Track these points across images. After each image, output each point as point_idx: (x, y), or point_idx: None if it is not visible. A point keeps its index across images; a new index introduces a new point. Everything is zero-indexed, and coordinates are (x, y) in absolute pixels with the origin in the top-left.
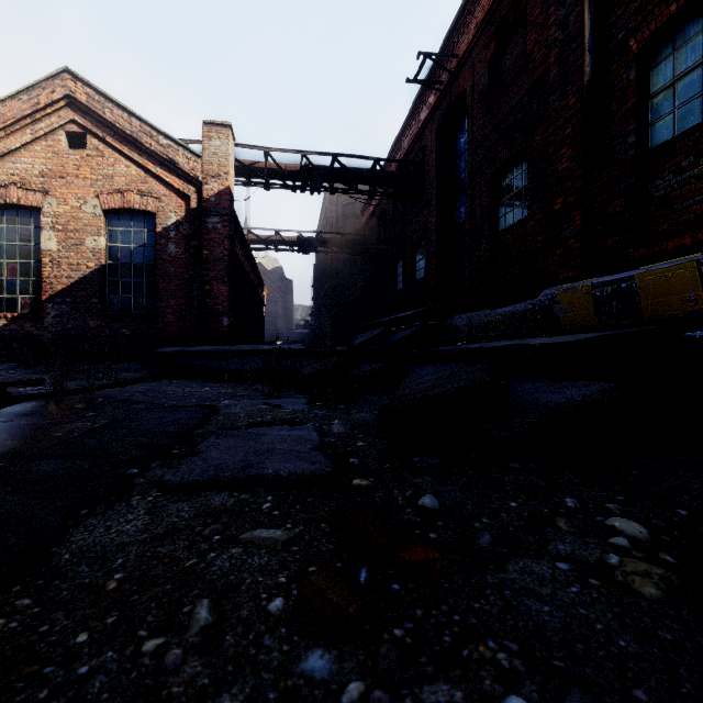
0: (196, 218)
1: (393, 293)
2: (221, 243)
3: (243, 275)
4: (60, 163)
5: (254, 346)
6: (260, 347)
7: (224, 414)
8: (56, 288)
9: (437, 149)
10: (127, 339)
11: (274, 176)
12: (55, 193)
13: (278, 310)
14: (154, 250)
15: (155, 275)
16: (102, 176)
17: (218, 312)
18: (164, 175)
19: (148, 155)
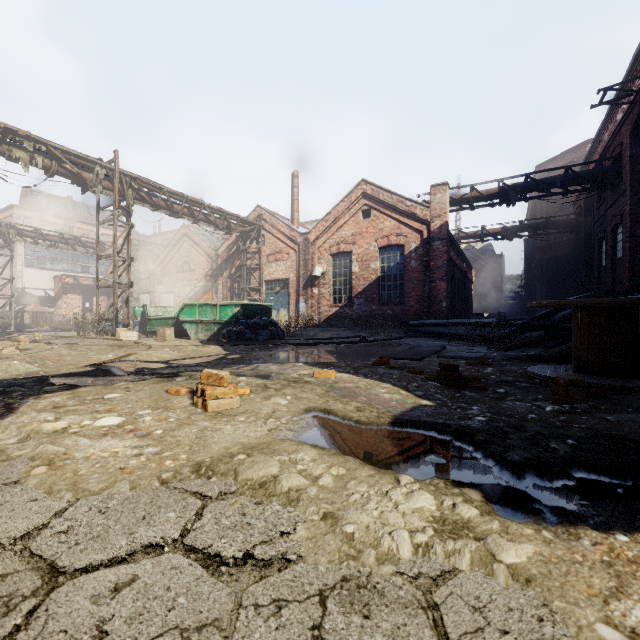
0: (426, 243)
1: (598, 269)
2: (441, 256)
3: (455, 267)
4: (360, 227)
5: (462, 320)
6: (466, 321)
7: (448, 349)
8: (358, 290)
9: (631, 147)
10: (390, 316)
11: (477, 200)
12: (357, 243)
13: (487, 284)
14: (403, 265)
15: (404, 279)
16: (378, 229)
17: (439, 299)
18: (408, 222)
19: (400, 213)
